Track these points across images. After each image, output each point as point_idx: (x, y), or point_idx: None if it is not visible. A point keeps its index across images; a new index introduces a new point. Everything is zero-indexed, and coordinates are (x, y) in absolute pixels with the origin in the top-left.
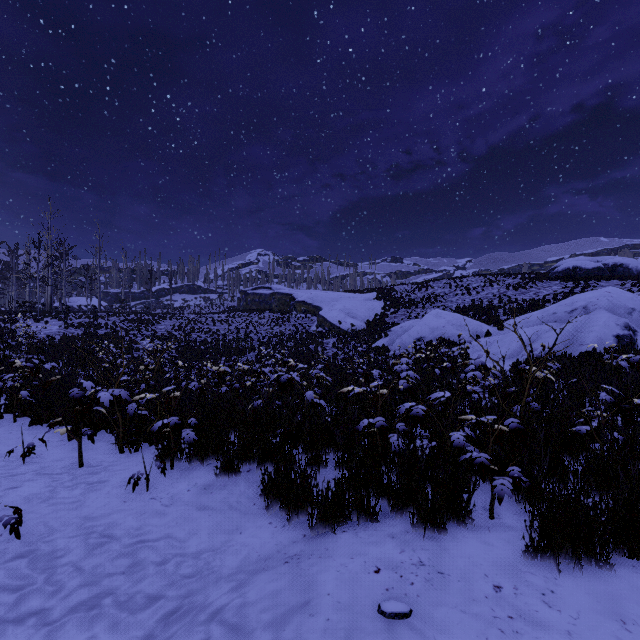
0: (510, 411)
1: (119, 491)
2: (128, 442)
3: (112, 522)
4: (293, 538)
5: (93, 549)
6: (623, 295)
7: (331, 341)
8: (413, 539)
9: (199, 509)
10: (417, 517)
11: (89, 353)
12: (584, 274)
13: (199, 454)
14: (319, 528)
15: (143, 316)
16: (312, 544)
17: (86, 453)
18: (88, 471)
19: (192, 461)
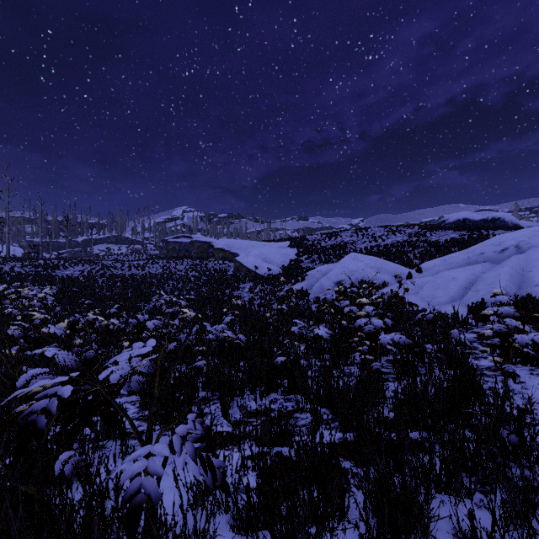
0: None
1: None
2: None
3: None
4: None
5: None
6: None
7: (247, 286)
8: None
9: None
10: None
11: None
12: (473, 225)
13: None
14: None
15: (53, 262)
16: None
17: None
18: None
19: None
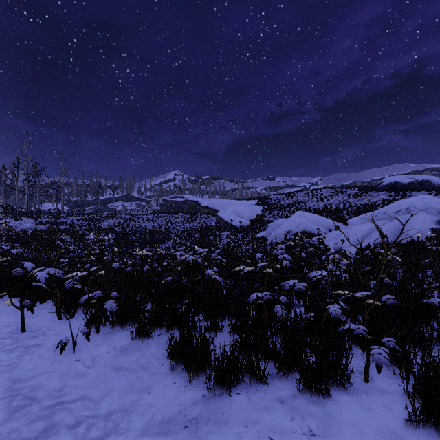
0: (368, 285)
1: (50, 354)
2: (66, 310)
3: (37, 384)
4: (193, 398)
5: (14, 412)
6: (434, 200)
7: (225, 234)
8: (301, 404)
9: (115, 370)
10: (303, 383)
11: (50, 242)
12: (402, 187)
13: (120, 321)
14: (216, 390)
15: (93, 216)
16: (209, 406)
17: (31, 319)
18: (28, 335)
19: (114, 326)
